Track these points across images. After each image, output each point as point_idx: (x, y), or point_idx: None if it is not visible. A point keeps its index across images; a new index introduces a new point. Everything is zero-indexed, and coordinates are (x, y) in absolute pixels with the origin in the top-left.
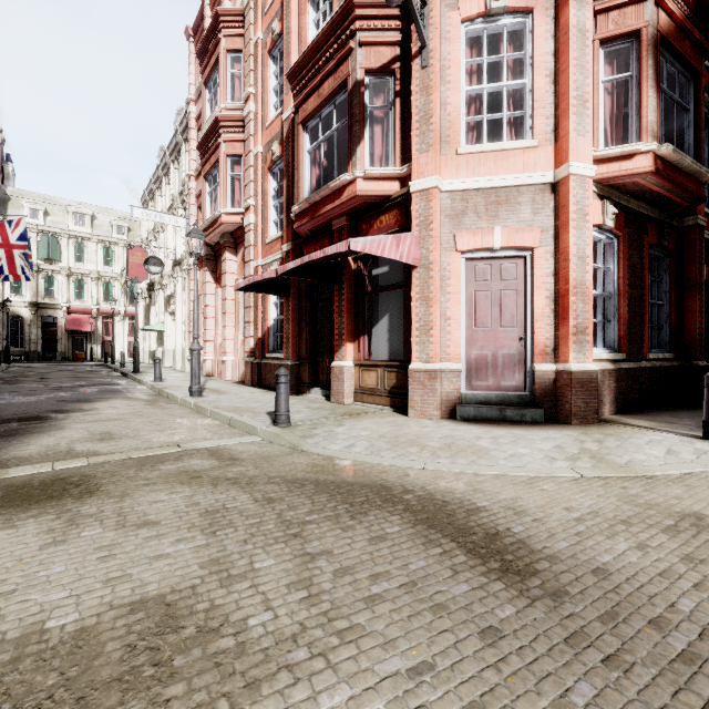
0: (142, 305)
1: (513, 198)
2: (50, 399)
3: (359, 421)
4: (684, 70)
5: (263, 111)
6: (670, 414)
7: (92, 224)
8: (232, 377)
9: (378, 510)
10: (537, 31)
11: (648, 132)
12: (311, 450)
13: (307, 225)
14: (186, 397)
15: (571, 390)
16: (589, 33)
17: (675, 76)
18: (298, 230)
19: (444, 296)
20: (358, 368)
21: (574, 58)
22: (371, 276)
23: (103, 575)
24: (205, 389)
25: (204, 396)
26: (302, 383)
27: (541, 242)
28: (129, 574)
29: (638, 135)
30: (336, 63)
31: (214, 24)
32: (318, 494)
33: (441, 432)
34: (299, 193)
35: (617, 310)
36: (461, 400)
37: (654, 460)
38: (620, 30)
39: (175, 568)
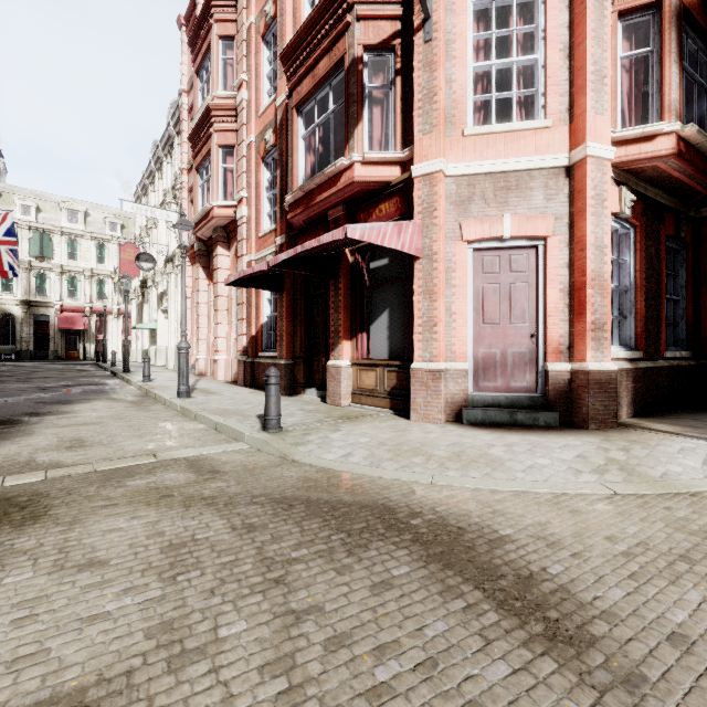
0: (135, 303)
1: (524, 183)
2: (28, 400)
3: (357, 425)
4: (705, 48)
5: (256, 99)
6: (692, 417)
7: (85, 221)
8: (224, 376)
9: (381, 541)
10: (551, 1)
11: (671, 111)
12: (303, 460)
13: (301, 215)
14: (173, 398)
15: (588, 392)
16: (608, 3)
17: (695, 55)
18: (292, 222)
19: (449, 289)
20: (355, 367)
21: (591, 29)
22: (370, 269)
23: (10, 651)
24: (195, 389)
25: (192, 397)
26: (297, 384)
27: (554, 230)
28: (46, 649)
29: (660, 115)
30: (332, 40)
31: (205, 10)
32: (309, 519)
33: (448, 439)
34: (293, 181)
35: (634, 305)
36: (467, 402)
37: (691, 472)
38: (640, 1)
39: (111, 639)
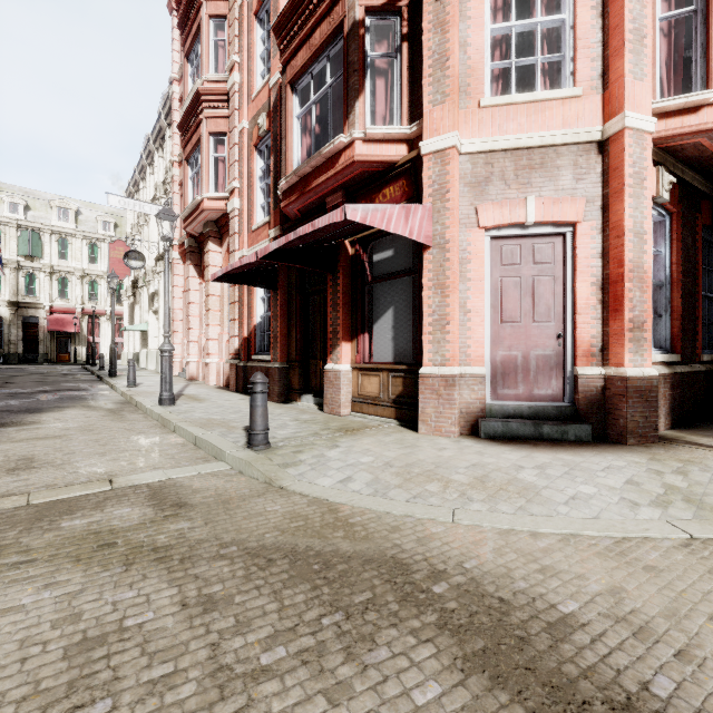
0: (127, 304)
1: (550, 161)
2: None
3: (358, 440)
4: None
5: (248, 81)
6: None
7: (77, 219)
8: (216, 381)
9: (393, 627)
10: None
11: None
12: (293, 487)
13: (296, 203)
14: (155, 406)
15: (627, 401)
16: None
17: None
18: (286, 211)
19: (464, 283)
20: (356, 372)
21: None
22: (372, 263)
23: None
24: (182, 395)
25: (177, 404)
26: (292, 389)
27: (585, 215)
28: None
29: (705, 83)
30: (329, 4)
31: None
32: (292, 585)
33: (466, 458)
34: (287, 166)
35: (670, 303)
36: (484, 412)
37: None
38: None
39: None
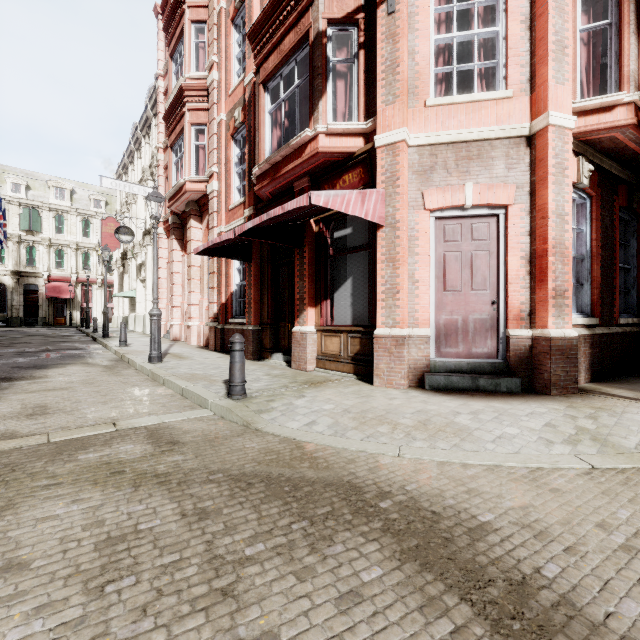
0: (117, 273)
1: (485, 153)
2: (5, 365)
3: (321, 391)
4: None
5: (226, 79)
6: None
7: (72, 198)
8: (197, 341)
9: (347, 531)
10: None
11: (630, 82)
12: (267, 429)
13: (268, 187)
14: (145, 363)
15: (550, 358)
16: None
17: None
18: (259, 194)
19: (412, 257)
20: (320, 333)
21: None
22: (334, 239)
23: None
24: (167, 354)
25: (164, 361)
26: (264, 349)
27: (515, 199)
28: None
29: (618, 86)
30: (297, 16)
31: None
32: (268, 501)
33: (412, 406)
34: (260, 154)
35: (590, 273)
36: (430, 368)
37: None
38: None
39: None
